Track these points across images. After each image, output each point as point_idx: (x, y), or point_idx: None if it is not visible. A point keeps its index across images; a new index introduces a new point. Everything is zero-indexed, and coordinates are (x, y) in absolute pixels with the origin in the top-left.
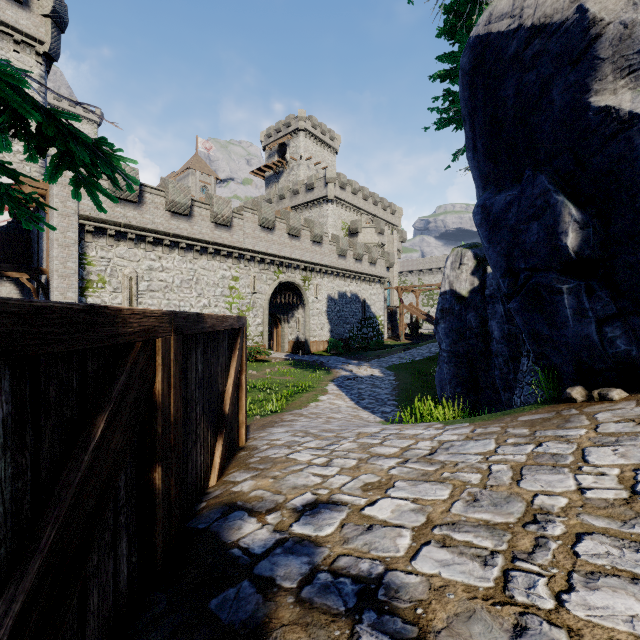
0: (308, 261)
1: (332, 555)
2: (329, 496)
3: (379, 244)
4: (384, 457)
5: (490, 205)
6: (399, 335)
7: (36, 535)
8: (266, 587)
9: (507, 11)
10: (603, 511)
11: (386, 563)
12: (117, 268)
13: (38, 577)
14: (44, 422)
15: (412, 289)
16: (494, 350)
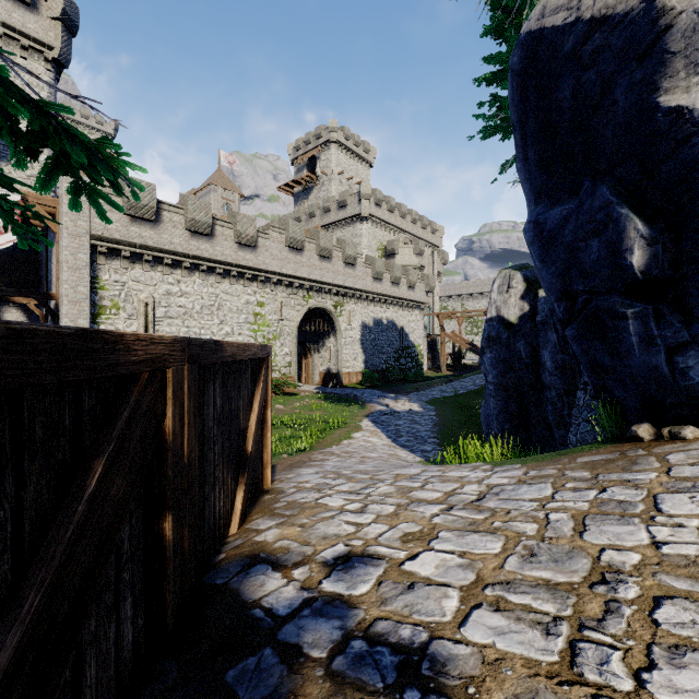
0: (340, 285)
1: (368, 619)
2: (364, 548)
3: (418, 266)
4: (426, 503)
5: (543, 220)
6: (440, 366)
7: (17, 601)
8: (291, 656)
9: (563, 3)
10: (684, 570)
11: (430, 629)
12: (132, 293)
13: (18, 652)
14: (28, 466)
15: (454, 315)
16: (546, 382)
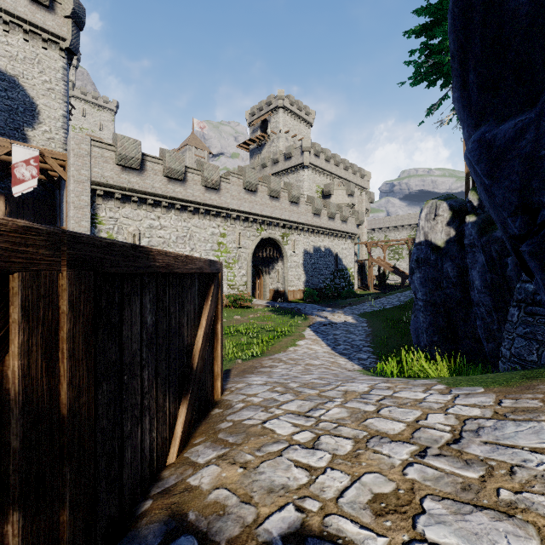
0: (286, 219)
1: None
2: (322, 518)
3: (350, 204)
4: (389, 439)
5: (492, 137)
6: (368, 285)
7: None
8: None
9: None
10: None
11: None
12: (123, 226)
13: None
14: None
15: (380, 244)
16: (475, 299)
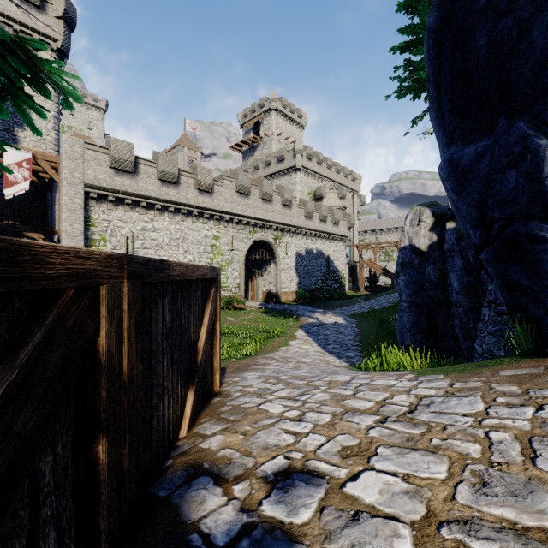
0: (279, 222)
1: None
2: (303, 462)
3: (341, 207)
4: (360, 413)
5: (458, 158)
6: (359, 287)
7: None
8: None
9: None
10: None
11: None
12: (116, 229)
13: None
14: None
15: (370, 246)
16: (454, 301)
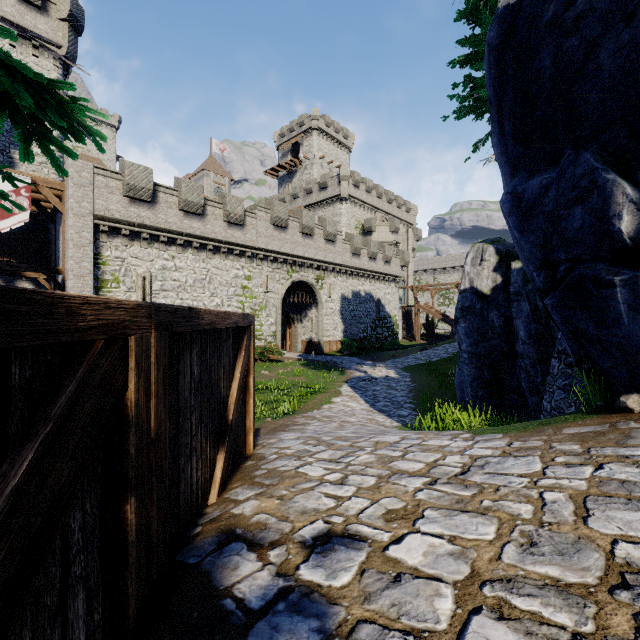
0: (321, 260)
1: (349, 620)
2: (344, 526)
3: (394, 242)
4: (408, 475)
5: (522, 191)
6: (414, 335)
7: None
8: None
9: None
10: None
11: None
12: (131, 268)
13: None
14: None
15: (428, 288)
16: (520, 351)
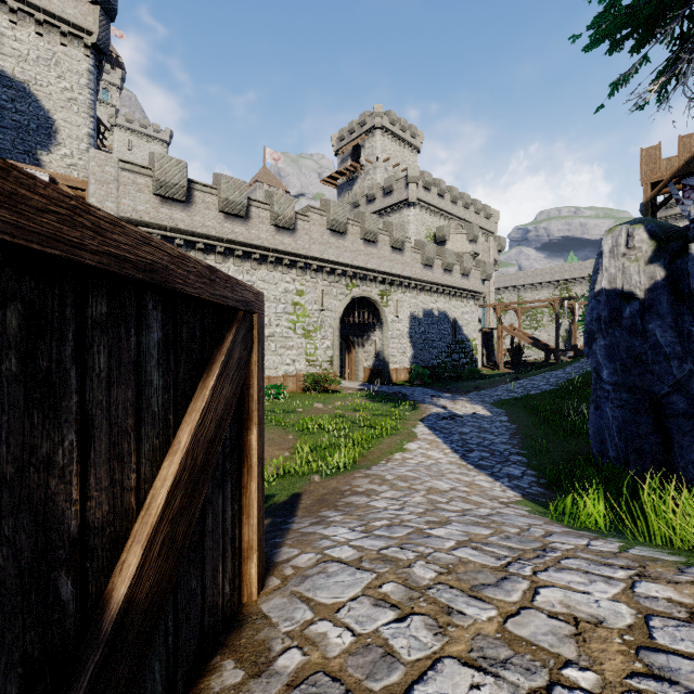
0: (387, 272)
1: None
2: None
3: (471, 253)
4: None
5: None
6: (497, 363)
7: None
8: None
9: None
10: None
11: None
12: None
13: None
14: None
15: (513, 307)
16: None
